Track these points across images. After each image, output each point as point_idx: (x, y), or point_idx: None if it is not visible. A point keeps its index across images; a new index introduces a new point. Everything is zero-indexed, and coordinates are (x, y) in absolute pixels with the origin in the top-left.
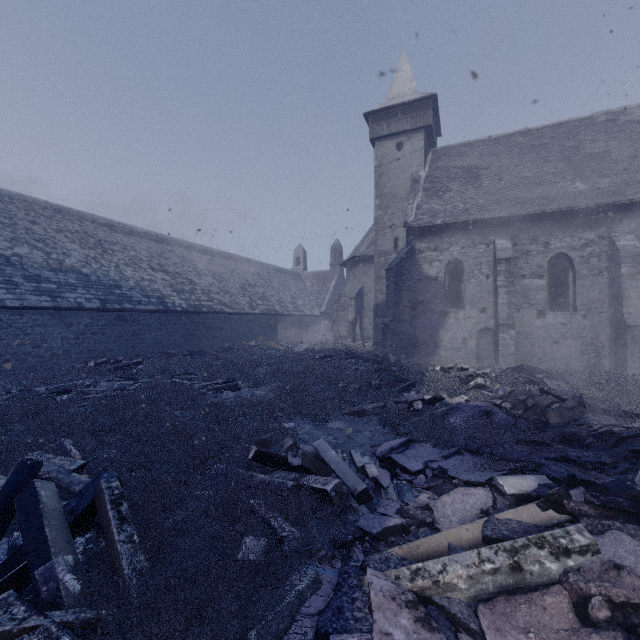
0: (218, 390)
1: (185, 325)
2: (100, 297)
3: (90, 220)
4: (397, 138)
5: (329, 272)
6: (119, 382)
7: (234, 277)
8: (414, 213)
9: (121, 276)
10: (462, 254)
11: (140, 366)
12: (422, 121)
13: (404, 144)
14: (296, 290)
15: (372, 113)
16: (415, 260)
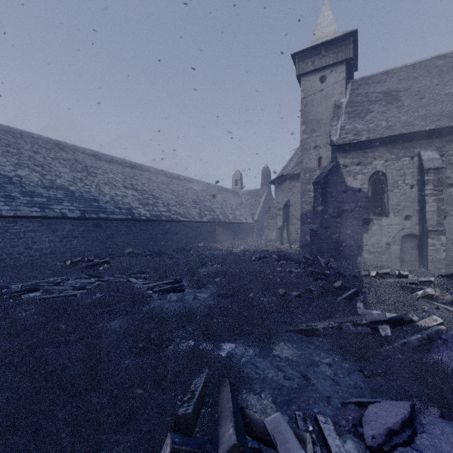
0: (164, 291)
1: (148, 230)
2: (81, 208)
3: (81, 151)
4: (320, 72)
5: (260, 190)
6: (83, 280)
7: (188, 194)
8: (338, 133)
9: (100, 192)
10: (385, 167)
11: (105, 265)
12: (343, 55)
13: (327, 77)
14: (235, 204)
15: (298, 53)
16: (339, 174)
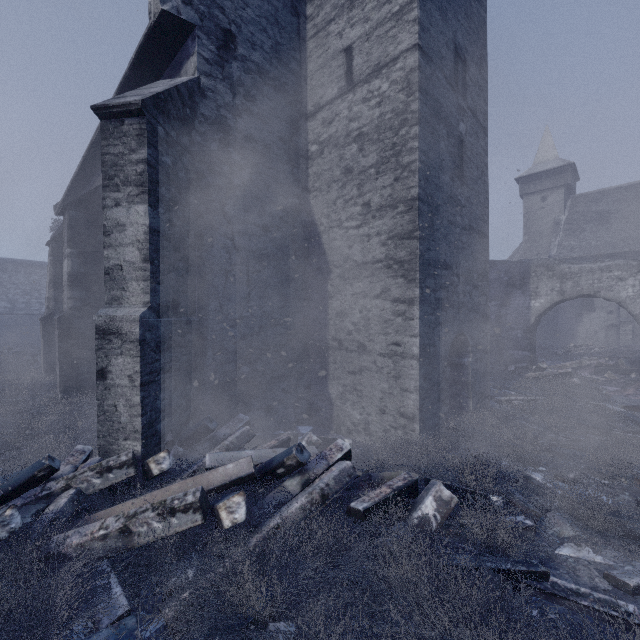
0: None
1: None
2: None
3: None
4: (542, 193)
5: None
6: None
7: None
8: (556, 249)
9: None
10: None
11: None
12: (562, 181)
13: (547, 197)
14: None
15: (521, 178)
16: None
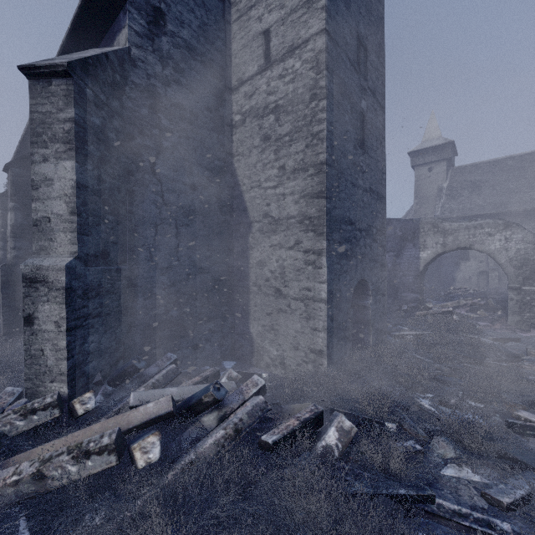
0: None
1: None
2: None
3: None
4: (428, 165)
5: None
6: None
7: None
8: (439, 210)
9: None
10: None
11: None
12: (444, 156)
13: (433, 168)
14: None
15: (413, 152)
16: None
